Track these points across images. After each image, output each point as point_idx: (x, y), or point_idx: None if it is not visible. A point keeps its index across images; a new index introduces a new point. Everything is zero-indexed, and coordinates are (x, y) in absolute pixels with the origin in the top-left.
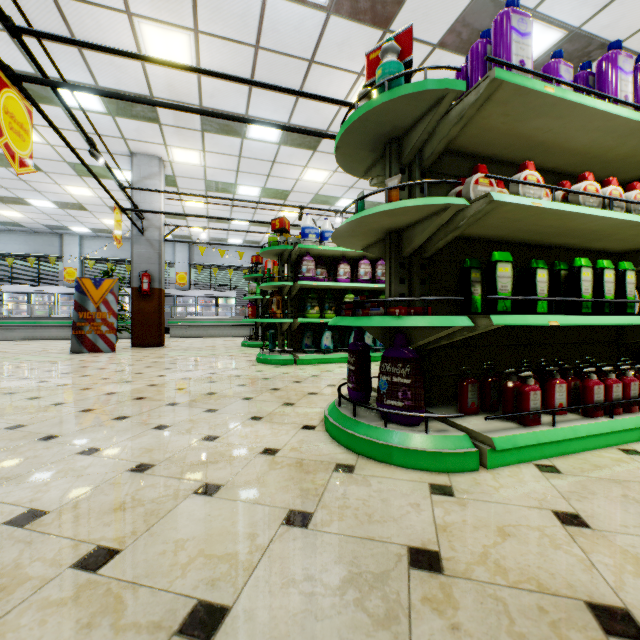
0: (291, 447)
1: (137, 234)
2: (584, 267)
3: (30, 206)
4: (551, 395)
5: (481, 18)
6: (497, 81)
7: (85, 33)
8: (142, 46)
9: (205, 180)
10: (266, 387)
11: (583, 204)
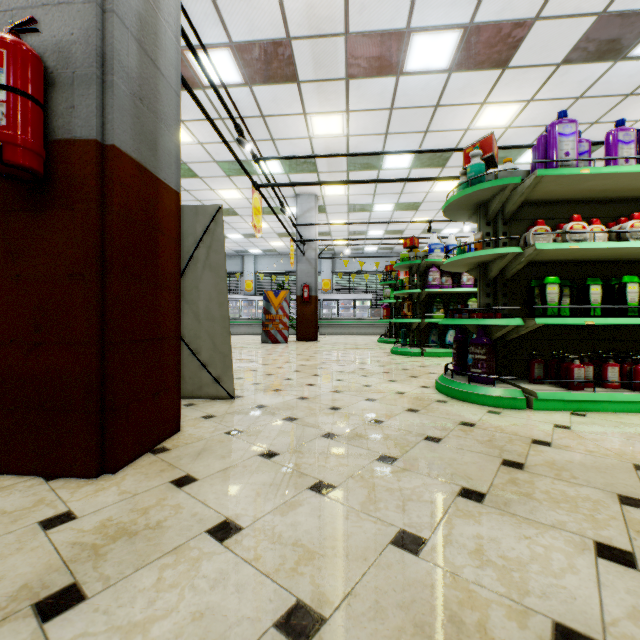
0: (412, 392)
1: (300, 255)
2: (630, 283)
3: (228, 239)
4: (604, 374)
5: (608, 31)
6: (539, 176)
7: (277, 131)
8: (311, 129)
9: (347, 205)
10: (398, 368)
11: (630, 237)
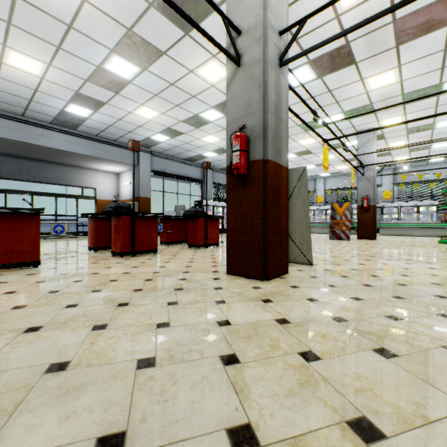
0: (445, 276)
1: (359, 176)
2: None
3: None
4: None
5: None
6: None
7: (340, 96)
8: (367, 87)
9: (406, 129)
10: (445, 261)
11: None
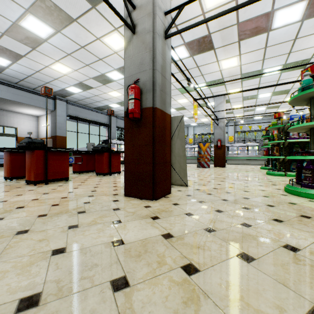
0: (269, 190)
1: (215, 125)
2: None
3: None
4: None
5: None
6: None
7: (204, 71)
8: (220, 67)
9: (242, 97)
10: (267, 181)
11: None
